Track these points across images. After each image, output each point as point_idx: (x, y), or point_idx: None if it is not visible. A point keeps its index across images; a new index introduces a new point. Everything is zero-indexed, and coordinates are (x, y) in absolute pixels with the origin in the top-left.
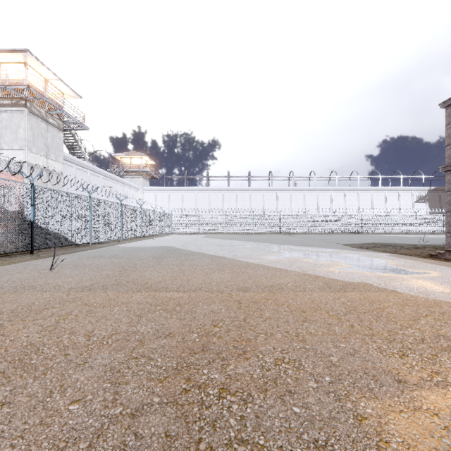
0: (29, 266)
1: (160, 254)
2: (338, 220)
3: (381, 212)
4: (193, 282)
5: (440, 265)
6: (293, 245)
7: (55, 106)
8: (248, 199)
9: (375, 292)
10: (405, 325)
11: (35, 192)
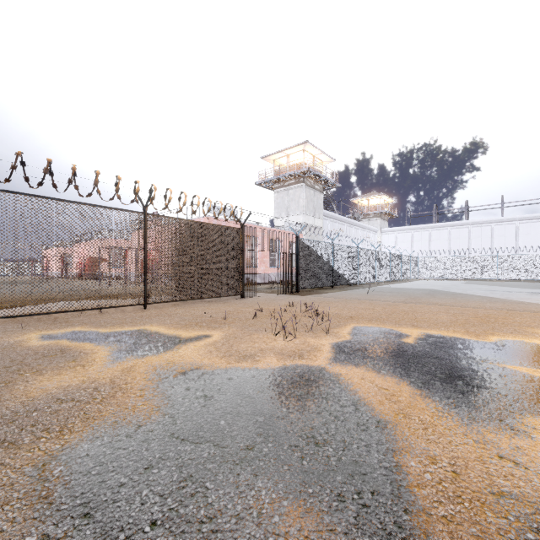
0: (349, 293)
1: (427, 292)
2: None
3: None
4: (470, 305)
5: None
6: None
7: (321, 176)
8: (539, 232)
9: None
10: None
11: (334, 248)
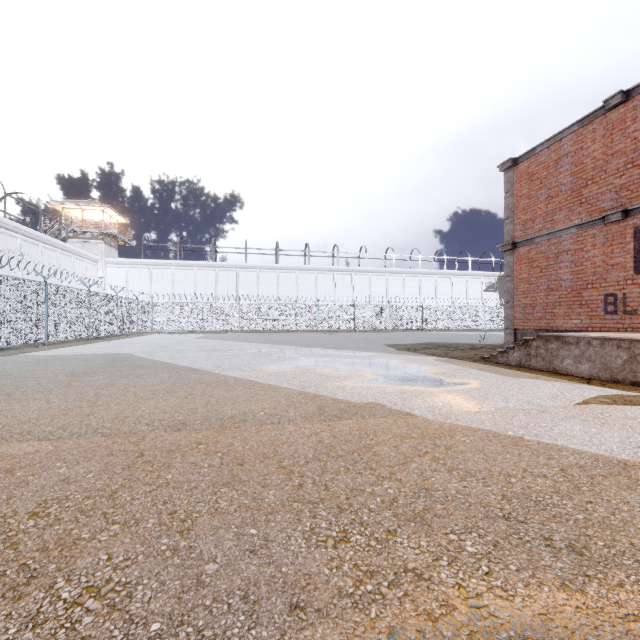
0: None
1: (91, 367)
2: (394, 312)
3: (447, 303)
4: (93, 419)
5: (487, 371)
6: (321, 348)
7: None
8: (275, 282)
9: (382, 418)
10: (384, 476)
11: None
